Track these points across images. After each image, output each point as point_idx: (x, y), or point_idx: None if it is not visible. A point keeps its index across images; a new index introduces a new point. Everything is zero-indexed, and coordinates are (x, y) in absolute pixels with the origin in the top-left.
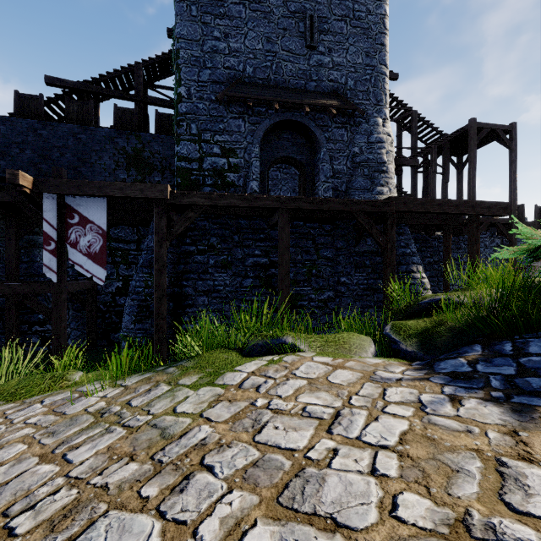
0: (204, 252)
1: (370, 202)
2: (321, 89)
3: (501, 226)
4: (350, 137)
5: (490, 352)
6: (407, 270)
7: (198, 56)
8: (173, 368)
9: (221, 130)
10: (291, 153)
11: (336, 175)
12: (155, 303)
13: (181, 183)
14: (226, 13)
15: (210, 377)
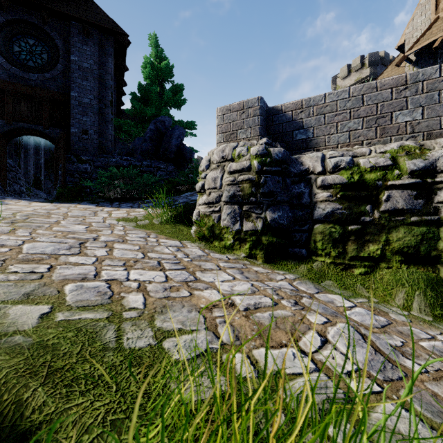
0: None
1: None
2: None
3: None
4: None
5: None
6: None
7: None
8: None
9: None
10: None
11: None
12: None
13: None
14: None
15: None
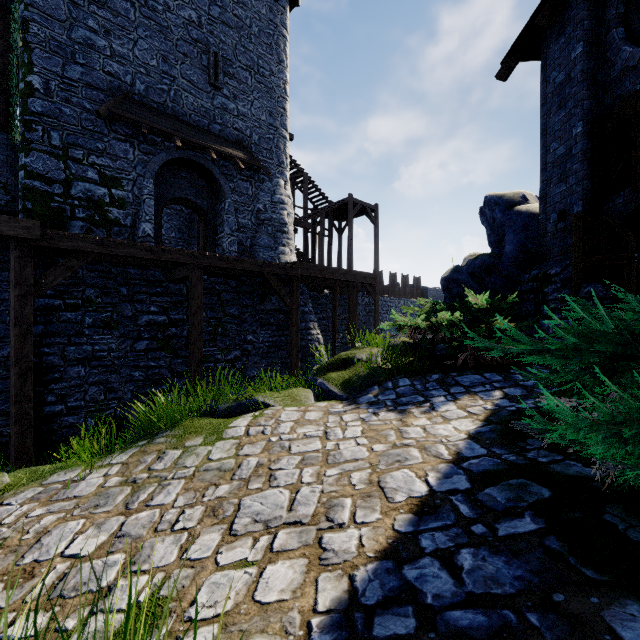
0: (77, 307)
1: (280, 265)
2: (226, 135)
3: (369, 288)
4: (255, 192)
5: (383, 388)
6: (306, 327)
7: (62, 42)
8: (163, 439)
9: (100, 151)
10: (190, 195)
11: (242, 229)
12: (14, 381)
13: (33, 209)
14: (107, 3)
15: (215, 435)
